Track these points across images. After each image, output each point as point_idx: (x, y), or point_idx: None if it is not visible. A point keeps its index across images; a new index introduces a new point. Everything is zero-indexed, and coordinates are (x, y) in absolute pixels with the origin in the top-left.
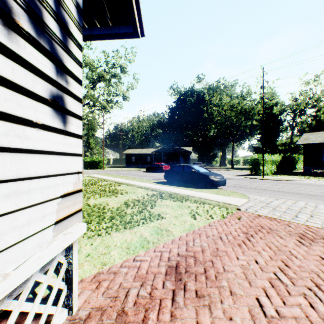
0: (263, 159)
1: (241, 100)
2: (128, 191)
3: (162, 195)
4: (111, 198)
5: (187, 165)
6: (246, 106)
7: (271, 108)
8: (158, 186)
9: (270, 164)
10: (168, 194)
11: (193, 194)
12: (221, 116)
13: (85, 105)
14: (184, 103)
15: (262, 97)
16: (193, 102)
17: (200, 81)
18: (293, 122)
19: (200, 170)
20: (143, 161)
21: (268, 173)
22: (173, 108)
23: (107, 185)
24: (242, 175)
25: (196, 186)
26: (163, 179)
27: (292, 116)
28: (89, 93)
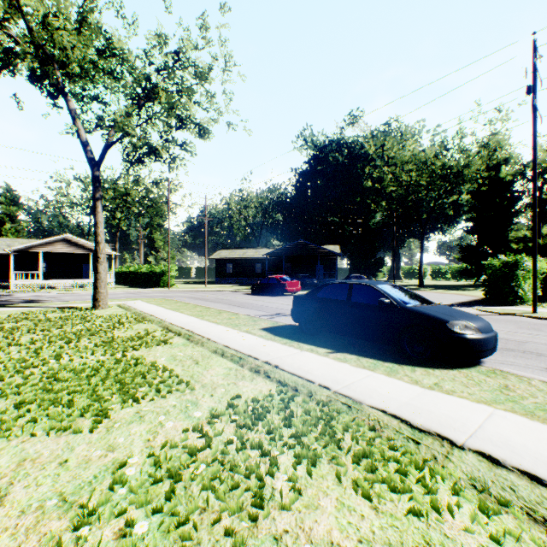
0: (535, 266)
1: (440, 151)
2: (173, 375)
3: (291, 412)
4: (67, 433)
5: (362, 285)
6: (454, 161)
7: (495, 169)
8: (276, 349)
9: (527, 278)
10: (316, 403)
11: (421, 409)
12: (399, 184)
13: (112, 146)
14: (323, 163)
15: (534, 115)
16: (342, 161)
17: (355, 122)
18: (544, 194)
19: (407, 301)
20: (247, 272)
21: (527, 300)
22: (305, 173)
23: (130, 339)
24: (464, 303)
25: (398, 352)
26: (287, 315)
27: (546, 181)
28: (117, 115)
